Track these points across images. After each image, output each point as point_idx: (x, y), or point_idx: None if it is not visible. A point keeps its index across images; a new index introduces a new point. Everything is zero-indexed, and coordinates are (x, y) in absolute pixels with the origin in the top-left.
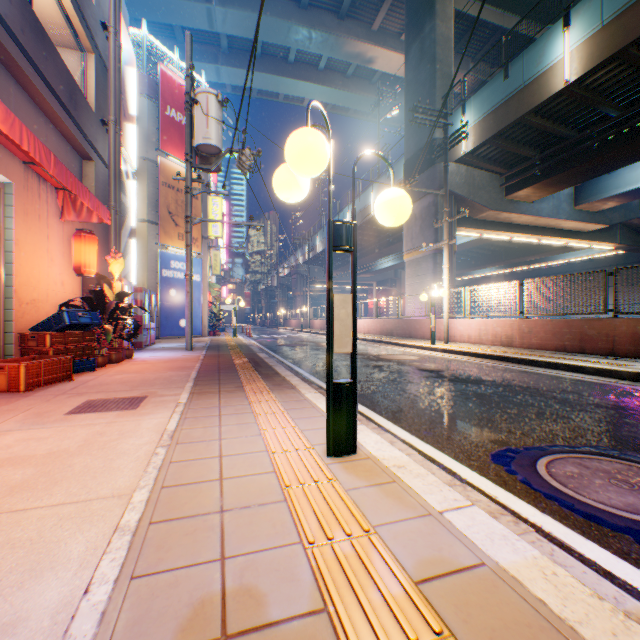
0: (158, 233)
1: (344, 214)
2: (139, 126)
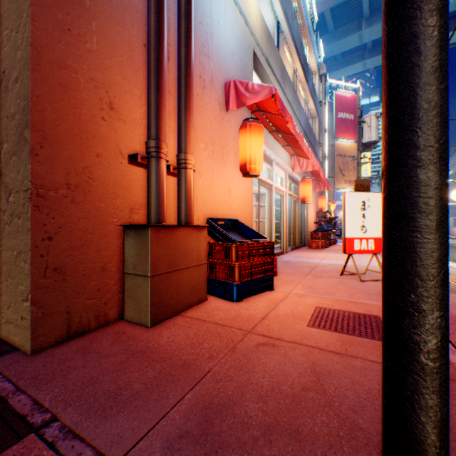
0: (333, 182)
1: None
2: None
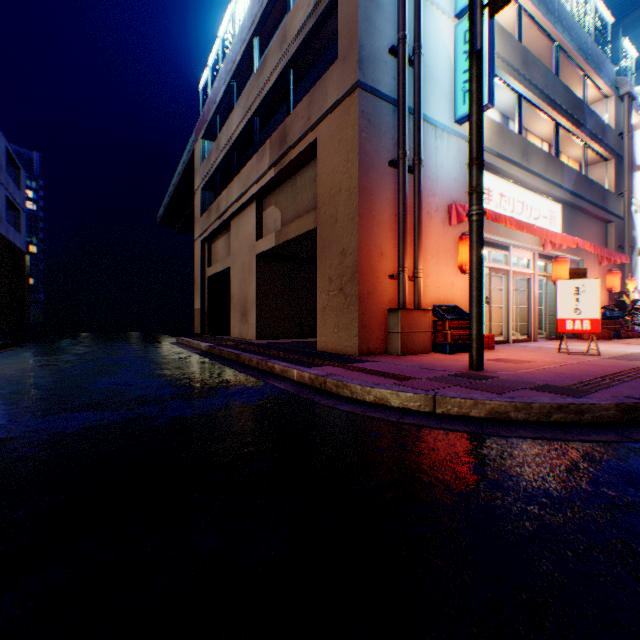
0: None
1: None
2: None
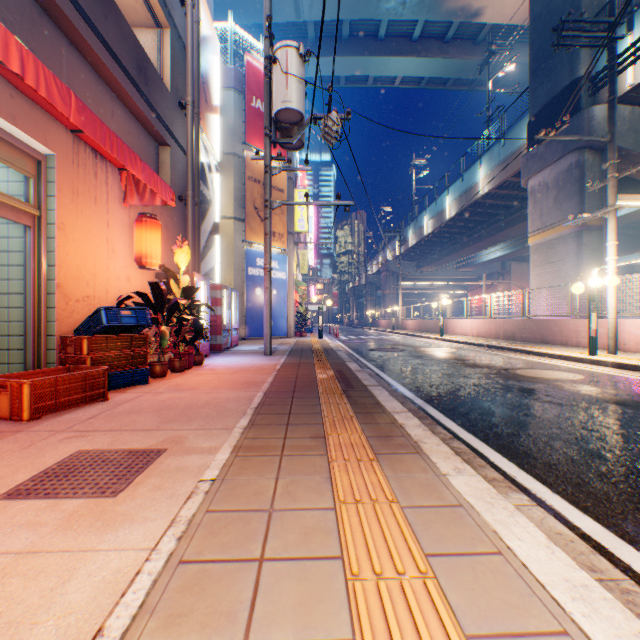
0: (244, 230)
1: (442, 199)
2: (226, 121)
